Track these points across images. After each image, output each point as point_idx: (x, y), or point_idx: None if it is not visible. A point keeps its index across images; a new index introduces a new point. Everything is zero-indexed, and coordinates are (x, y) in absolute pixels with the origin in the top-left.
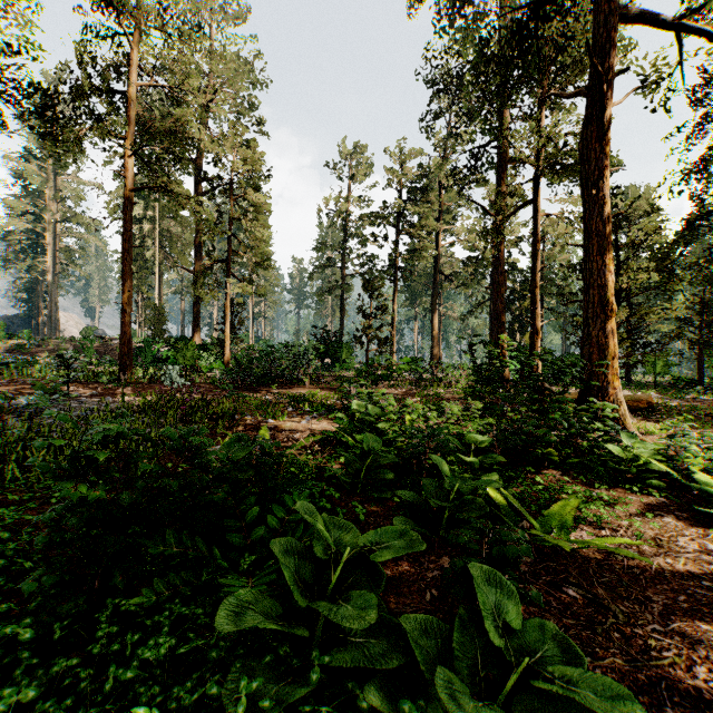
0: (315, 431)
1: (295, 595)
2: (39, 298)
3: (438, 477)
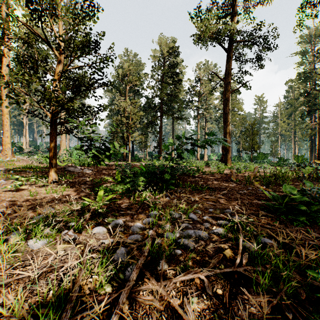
0: None
1: None
2: None
3: None
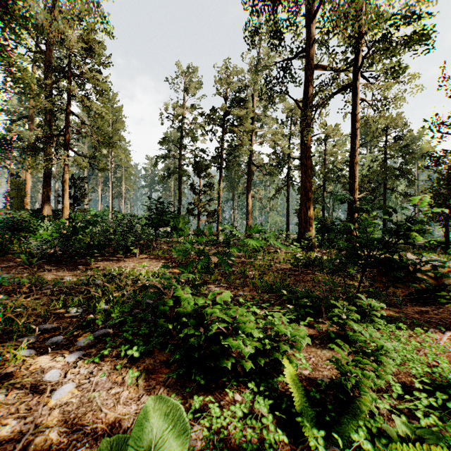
0: None
1: None
2: None
3: None
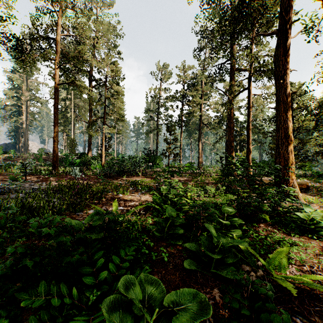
0: (143, 201)
1: None
2: (19, 135)
3: (206, 229)
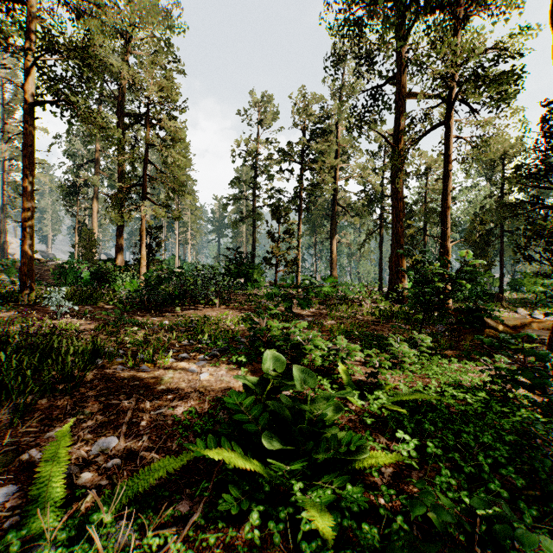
0: (204, 393)
1: None
2: None
3: None
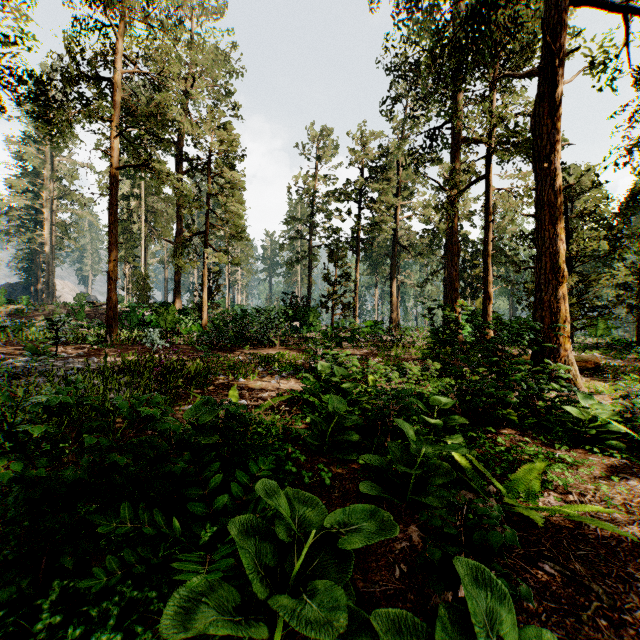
0: (284, 390)
1: (254, 585)
2: (38, 267)
3: (401, 437)
